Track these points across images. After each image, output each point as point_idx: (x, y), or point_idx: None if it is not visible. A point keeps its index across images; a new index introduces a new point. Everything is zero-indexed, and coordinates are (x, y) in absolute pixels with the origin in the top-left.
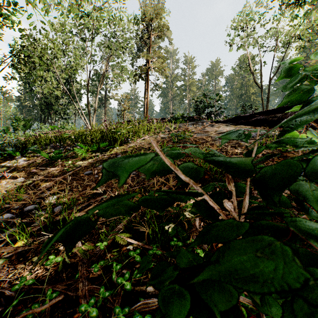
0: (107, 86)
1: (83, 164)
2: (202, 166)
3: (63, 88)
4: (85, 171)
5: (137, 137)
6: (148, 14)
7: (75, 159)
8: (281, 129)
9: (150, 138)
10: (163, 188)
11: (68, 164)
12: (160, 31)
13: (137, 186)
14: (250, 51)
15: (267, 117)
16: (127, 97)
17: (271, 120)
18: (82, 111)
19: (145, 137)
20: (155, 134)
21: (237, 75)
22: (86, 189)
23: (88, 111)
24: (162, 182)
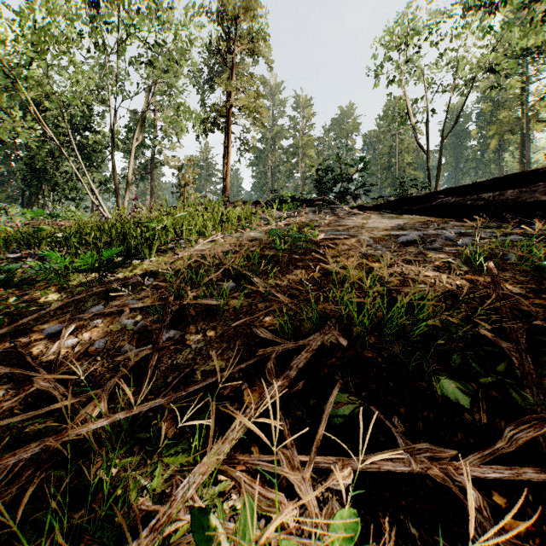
0: (155, 142)
1: (56, 302)
2: (352, 316)
3: (47, 132)
4: (51, 324)
5: (200, 237)
6: (228, 7)
7: (46, 287)
8: (497, 224)
9: (227, 239)
10: (246, 391)
11: (21, 302)
12: (252, 41)
13: (163, 397)
14: (404, 93)
15: (462, 199)
16: (190, 161)
17: (470, 205)
18: (90, 182)
19: (215, 238)
20: (239, 231)
21: (383, 133)
22: (20, 389)
23: (115, 184)
24: (246, 368)
